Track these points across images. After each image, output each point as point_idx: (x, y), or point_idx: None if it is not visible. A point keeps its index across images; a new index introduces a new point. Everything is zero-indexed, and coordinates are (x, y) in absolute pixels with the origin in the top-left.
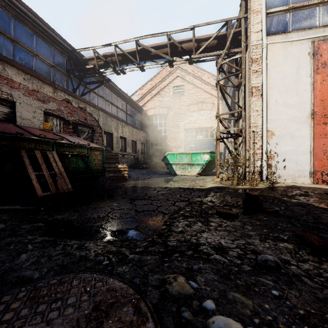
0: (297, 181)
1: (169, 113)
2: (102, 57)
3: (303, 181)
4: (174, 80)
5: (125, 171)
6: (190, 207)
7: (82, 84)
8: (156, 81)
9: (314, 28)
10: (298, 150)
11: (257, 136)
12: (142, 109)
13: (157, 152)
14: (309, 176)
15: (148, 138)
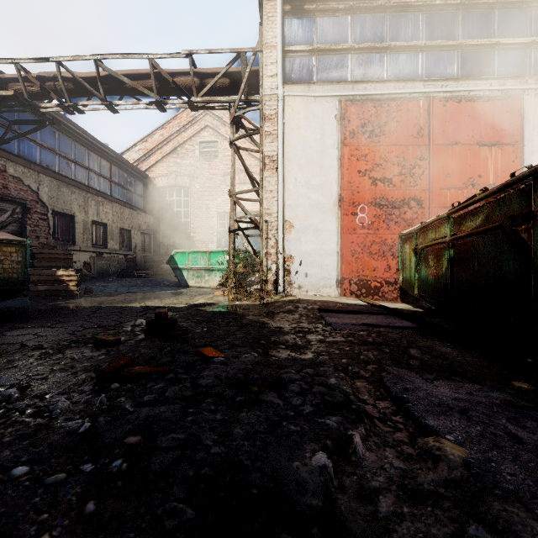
0: (322, 292)
1: (194, 184)
2: (34, 79)
3: (329, 292)
4: (201, 131)
5: (72, 281)
6: (81, 335)
7: (0, 123)
8: (171, 130)
9: (344, 83)
10: (323, 250)
11: (271, 228)
12: (147, 176)
13: (172, 249)
14: (336, 285)
15: (157, 225)
